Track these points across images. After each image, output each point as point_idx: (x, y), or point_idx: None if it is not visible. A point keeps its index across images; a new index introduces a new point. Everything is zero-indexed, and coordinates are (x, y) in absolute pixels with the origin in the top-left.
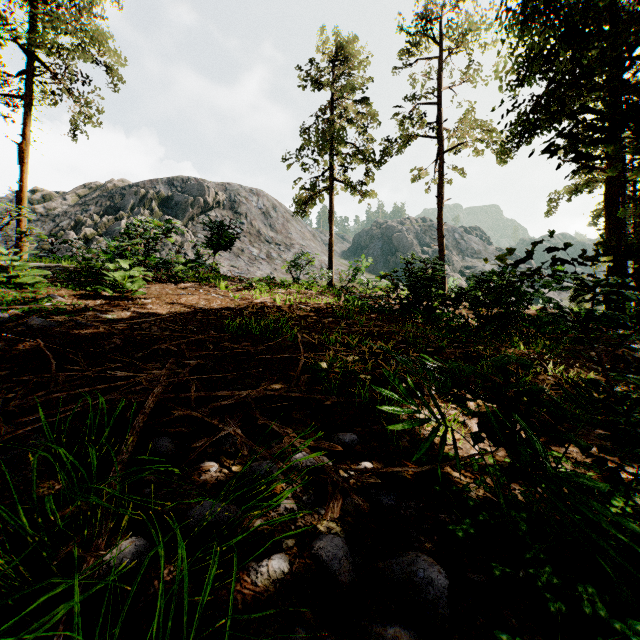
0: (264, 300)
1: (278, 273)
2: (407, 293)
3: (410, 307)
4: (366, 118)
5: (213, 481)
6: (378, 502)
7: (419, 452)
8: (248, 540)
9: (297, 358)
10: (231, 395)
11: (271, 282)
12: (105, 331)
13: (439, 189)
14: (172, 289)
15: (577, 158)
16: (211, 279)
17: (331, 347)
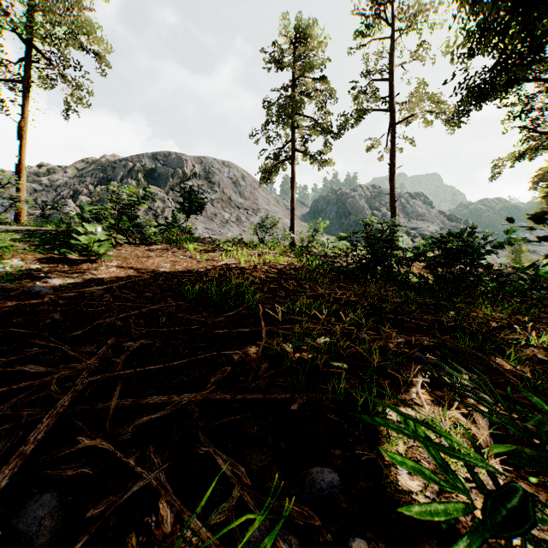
0: (229, 262)
1: (246, 234)
2: (365, 253)
3: (368, 267)
4: (324, 94)
5: None
6: None
7: None
8: None
9: (258, 331)
10: (168, 400)
11: (238, 243)
12: (49, 302)
13: (391, 157)
14: (142, 251)
15: None
16: (181, 241)
17: (296, 318)
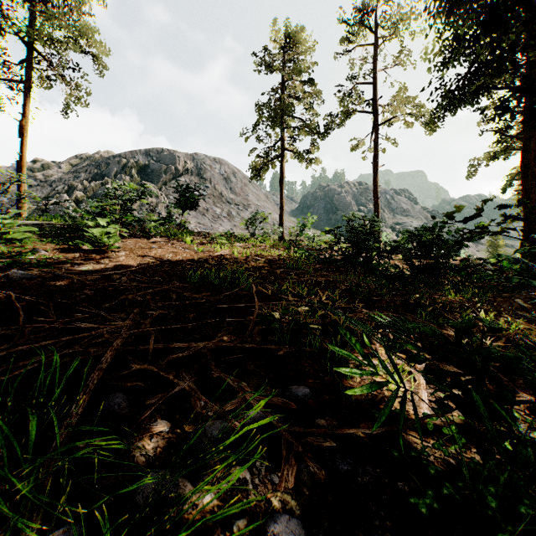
0: (224, 253)
1: (237, 229)
2: (348, 246)
3: (351, 258)
4: (312, 96)
5: (164, 444)
6: (334, 467)
7: (379, 421)
8: (196, 521)
9: (252, 307)
10: (188, 346)
11: (231, 237)
12: (79, 282)
13: (374, 156)
14: (144, 243)
15: (526, 116)
16: (179, 234)
17: (283, 296)
